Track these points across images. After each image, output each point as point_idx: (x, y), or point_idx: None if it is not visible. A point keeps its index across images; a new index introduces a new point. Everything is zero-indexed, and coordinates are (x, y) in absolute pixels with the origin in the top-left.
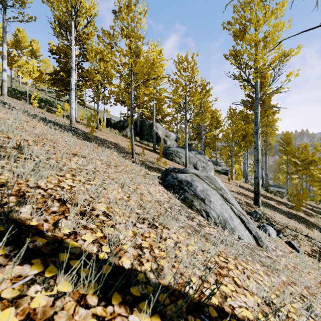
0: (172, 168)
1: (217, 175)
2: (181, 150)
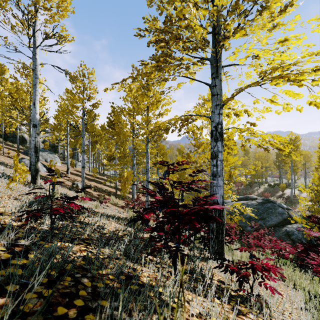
0: (21, 158)
1: (65, 166)
2: None
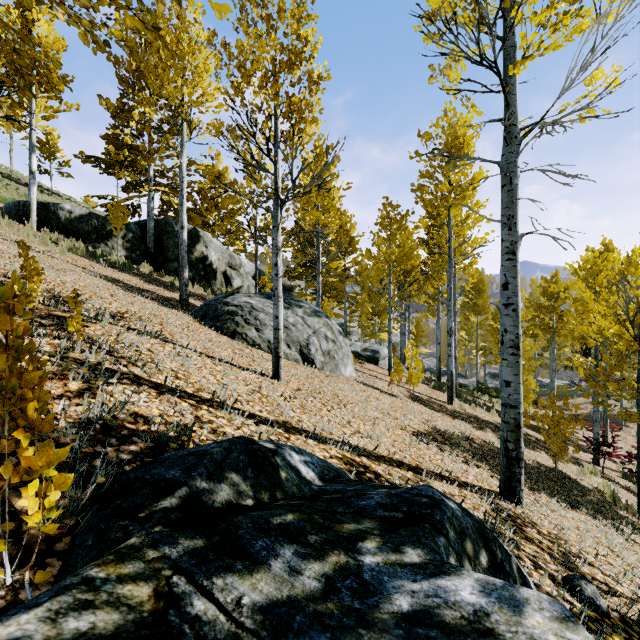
0: None
1: (358, 370)
2: (263, 303)
